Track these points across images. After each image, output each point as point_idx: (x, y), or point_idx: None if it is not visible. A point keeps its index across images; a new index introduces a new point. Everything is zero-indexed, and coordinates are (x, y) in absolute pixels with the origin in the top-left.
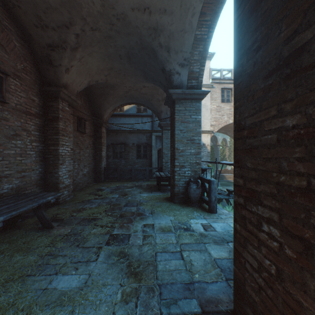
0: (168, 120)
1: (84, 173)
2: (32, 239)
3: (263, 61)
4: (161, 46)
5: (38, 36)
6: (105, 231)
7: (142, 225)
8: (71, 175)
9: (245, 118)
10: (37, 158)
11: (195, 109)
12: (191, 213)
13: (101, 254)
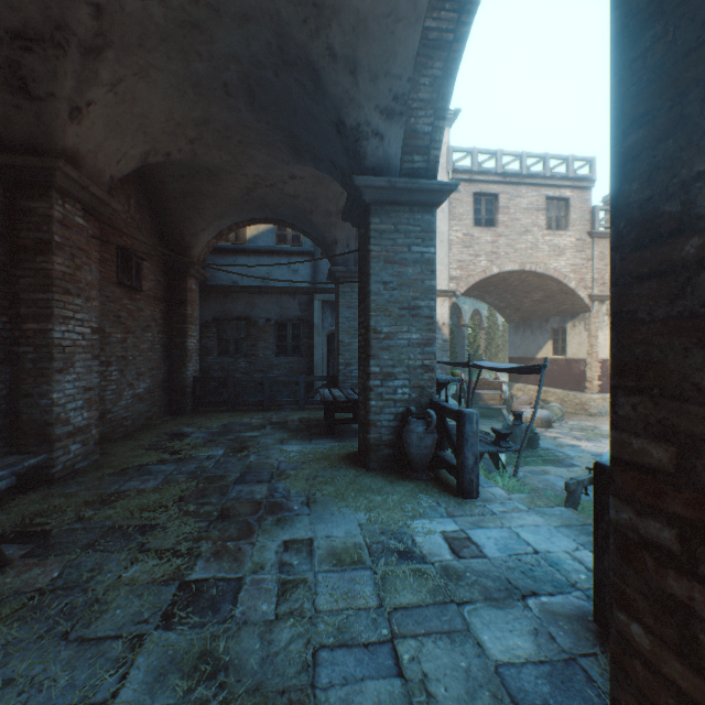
0: (352, 263)
1: (138, 394)
2: None
3: None
4: (333, 57)
5: None
6: (165, 572)
7: (280, 543)
8: (94, 400)
9: (690, 182)
10: None
11: (421, 230)
12: (414, 500)
13: (135, 667)
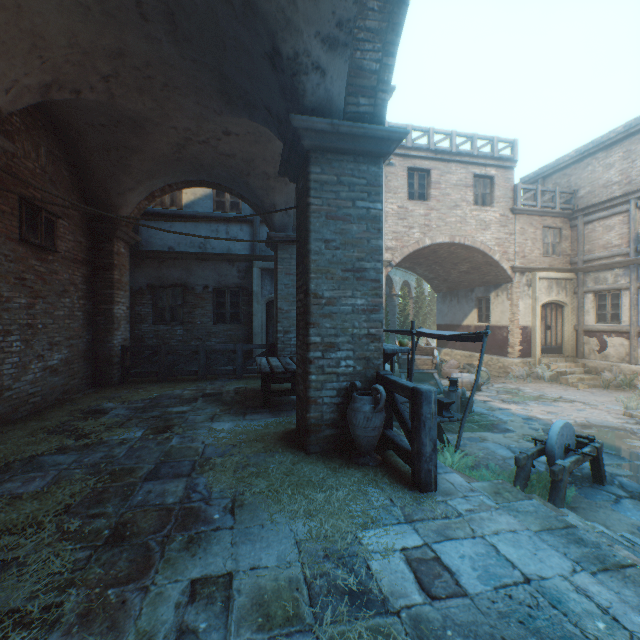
0: (291, 229)
1: (50, 366)
2: None
3: None
4: None
5: None
6: None
7: (184, 587)
8: None
9: None
10: None
11: (367, 183)
12: (363, 497)
13: None
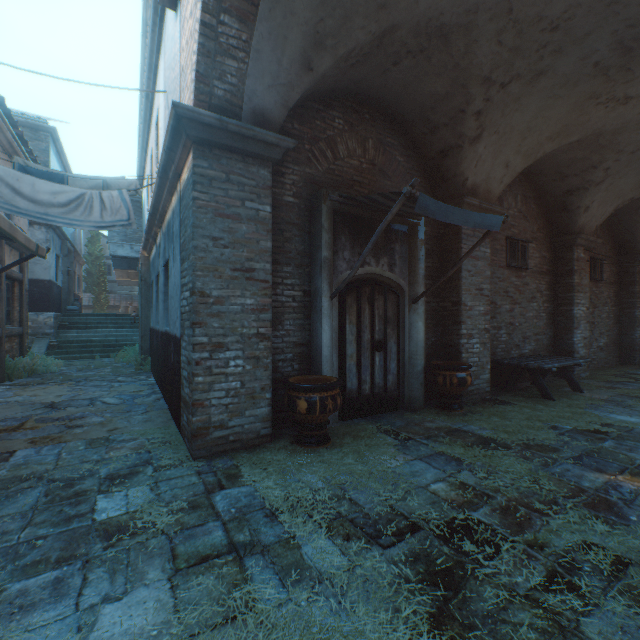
0: None
1: (599, 346)
2: (566, 394)
3: None
4: None
5: (553, 188)
6: None
7: None
8: (586, 344)
9: None
10: (546, 320)
11: None
12: None
13: None
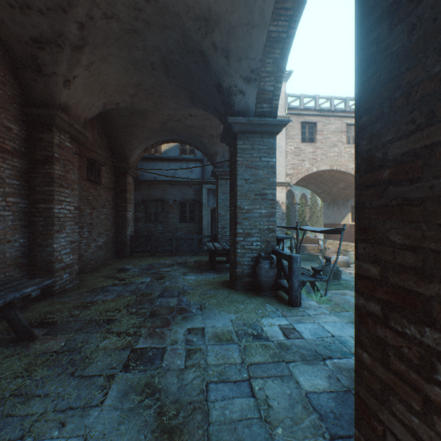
0: (226, 166)
1: (99, 245)
2: None
3: (438, 14)
4: (215, 48)
5: (15, 24)
6: (123, 343)
7: (185, 330)
8: (75, 248)
9: (385, 144)
10: (15, 222)
11: (267, 148)
12: (263, 307)
13: (111, 390)
